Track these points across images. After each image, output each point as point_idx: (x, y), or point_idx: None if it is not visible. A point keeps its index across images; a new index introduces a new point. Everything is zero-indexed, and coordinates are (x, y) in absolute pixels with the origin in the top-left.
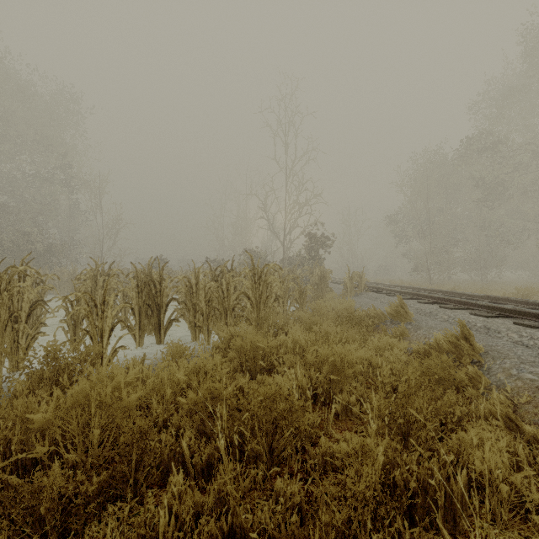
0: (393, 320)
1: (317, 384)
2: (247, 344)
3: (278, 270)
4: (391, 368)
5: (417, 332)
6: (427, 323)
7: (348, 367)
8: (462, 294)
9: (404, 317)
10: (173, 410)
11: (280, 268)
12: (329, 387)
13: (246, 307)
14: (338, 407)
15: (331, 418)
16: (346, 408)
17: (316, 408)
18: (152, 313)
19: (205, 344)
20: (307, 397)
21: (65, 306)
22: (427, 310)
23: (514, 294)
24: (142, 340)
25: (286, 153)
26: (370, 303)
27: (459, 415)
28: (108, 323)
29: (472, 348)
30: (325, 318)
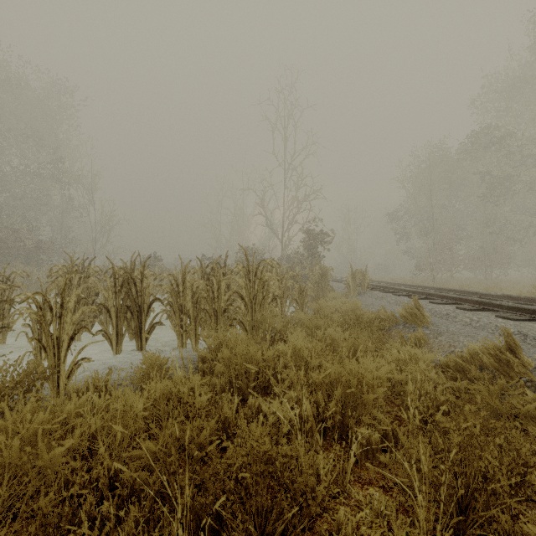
0: (406, 323)
1: (327, 413)
2: (237, 357)
3: (276, 267)
4: (418, 389)
5: (438, 338)
6: (447, 328)
7: (366, 391)
8: (476, 293)
9: (420, 321)
10: (126, 460)
11: (278, 264)
12: (341, 416)
13: (240, 308)
14: (357, 447)
15: (349, 470)
16: (366, 448)
17: (325, 444)
18: (131, 316)
19: (193, 350)
20: (314, 432)
21: (28, 308)
22: (443, 311)
23: (531, 293)
24: (120, 347)
25: (285, 147)
26: (376, 303)
27: (531, 468)
28: (67, 330)
29: (522, 363)
30: (331, 322)
